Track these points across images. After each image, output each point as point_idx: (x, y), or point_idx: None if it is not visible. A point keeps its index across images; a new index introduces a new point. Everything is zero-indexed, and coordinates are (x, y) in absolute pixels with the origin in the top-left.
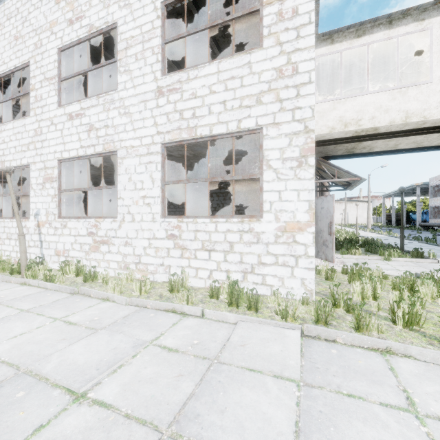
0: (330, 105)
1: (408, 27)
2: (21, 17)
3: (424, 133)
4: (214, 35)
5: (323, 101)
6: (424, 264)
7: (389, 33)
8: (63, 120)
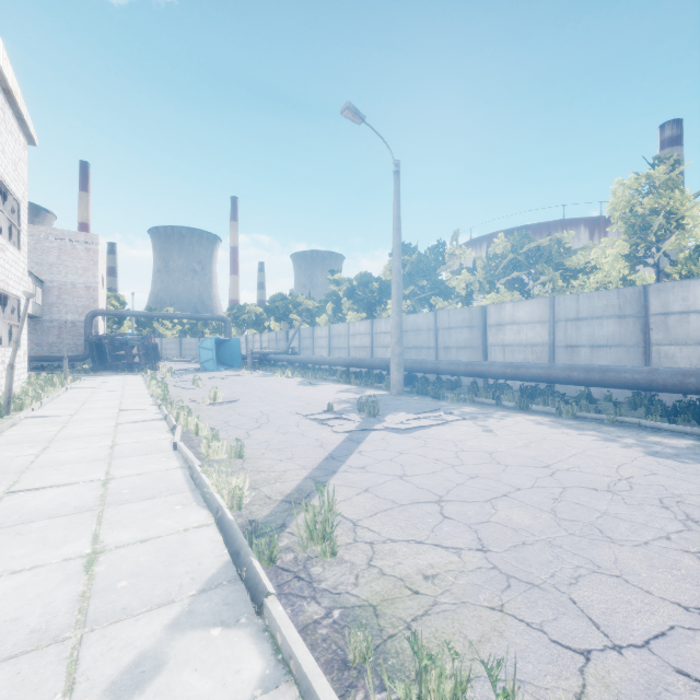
0: None
1: None
2: None
3: None
4: None
5: None
6: None
7: None
8: None
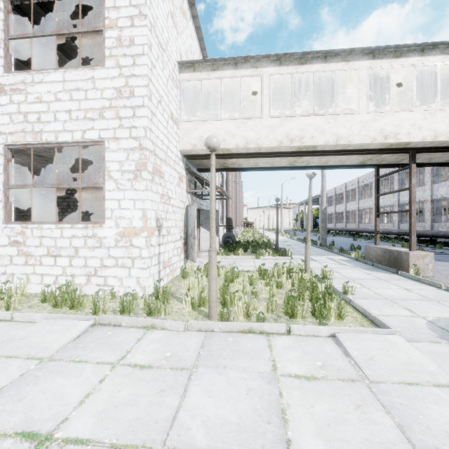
0: (193, 125)
1: (248, 71)
2: None
3: (266, 156)
4: None
5: (187, 120)
6: (281, 260)
7: (235, 72)
8: None
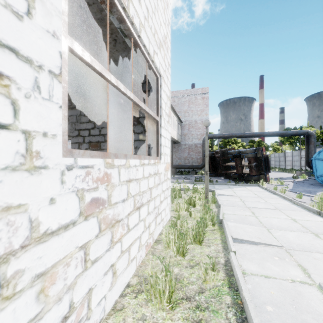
0: None
1: None
2: None
3: None
4: None
5: None
6: None
7: None
8: None
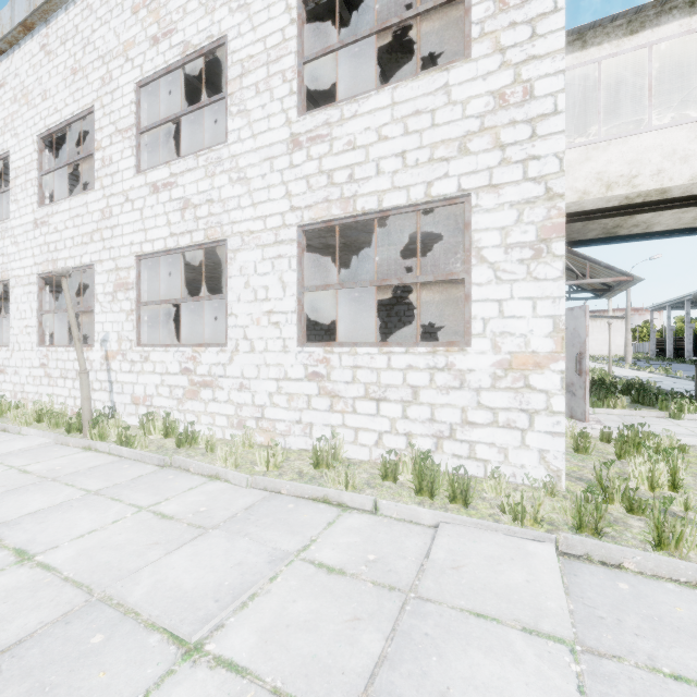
0: (580, 153)
1: None
2: (81, 39)
3: None
4: (374, 50)
5: (567, 147)
6: None
7: (690, 23)
8: (144, 194)
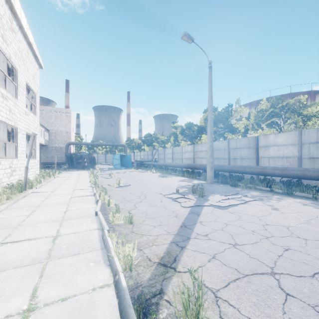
0: None
1: None
2: None
3: None
4: None
5: None
6: None
7: None
8: None
